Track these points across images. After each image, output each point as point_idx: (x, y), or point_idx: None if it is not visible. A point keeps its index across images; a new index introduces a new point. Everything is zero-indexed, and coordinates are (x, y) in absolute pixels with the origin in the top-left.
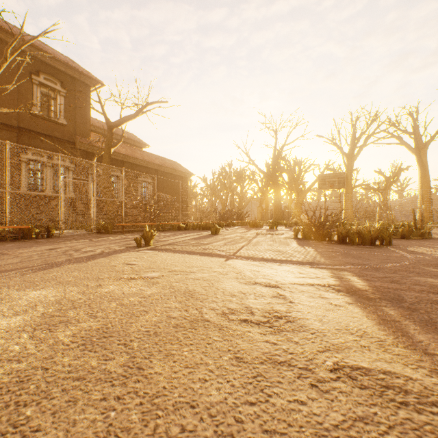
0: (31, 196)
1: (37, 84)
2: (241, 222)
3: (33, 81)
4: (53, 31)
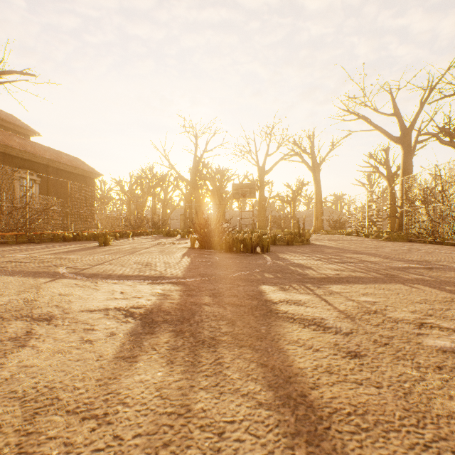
0: None
1: None
2: (157, 230)
3: None
4: None
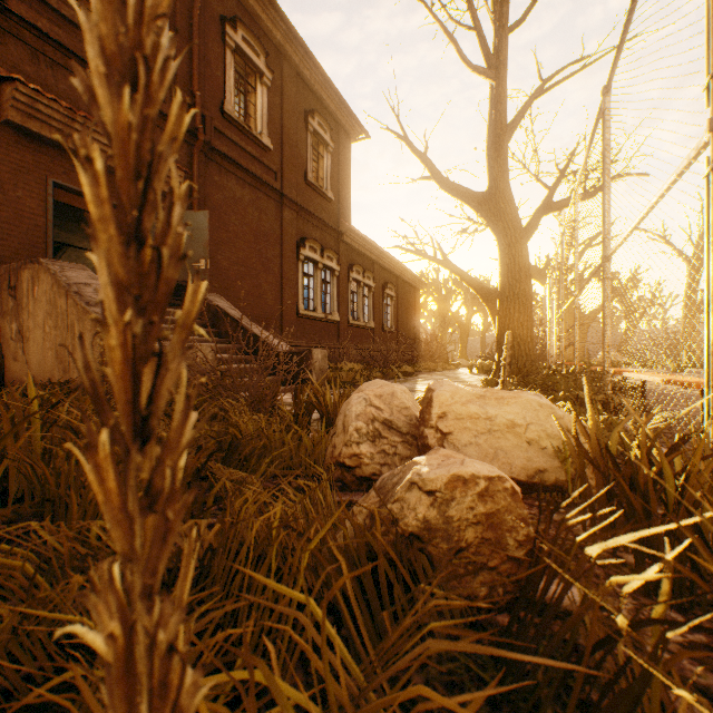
0: (304, 319)
1: (311, 132)
2: None
3: (308, 127)
4: (583, 57)
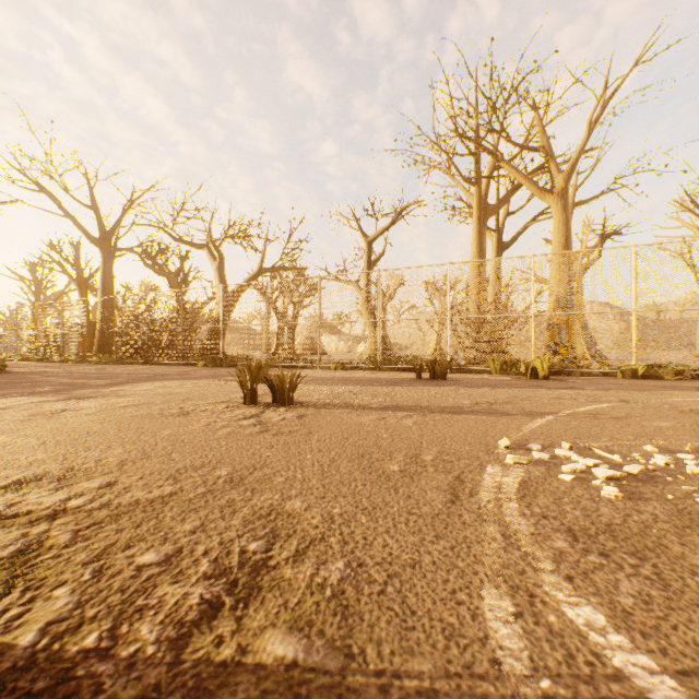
0: None
1: None
2: None
3: None
4: None
